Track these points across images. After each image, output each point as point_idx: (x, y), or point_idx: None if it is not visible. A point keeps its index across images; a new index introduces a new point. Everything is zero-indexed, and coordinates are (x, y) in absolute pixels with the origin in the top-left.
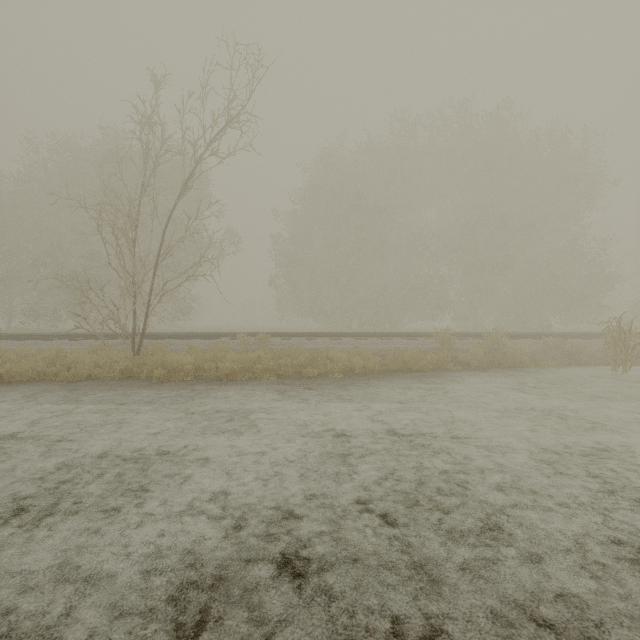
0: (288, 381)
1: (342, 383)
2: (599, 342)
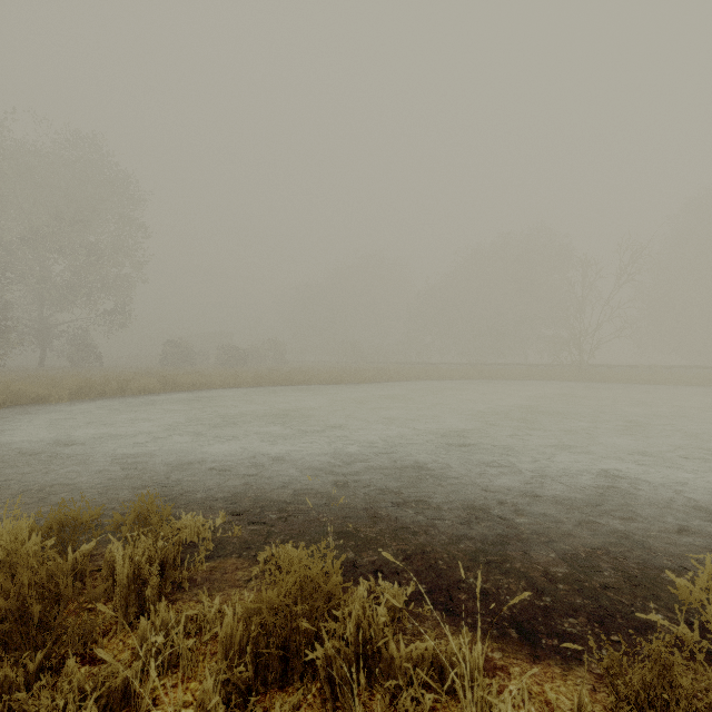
0: (681, 385)
1: None
2: None
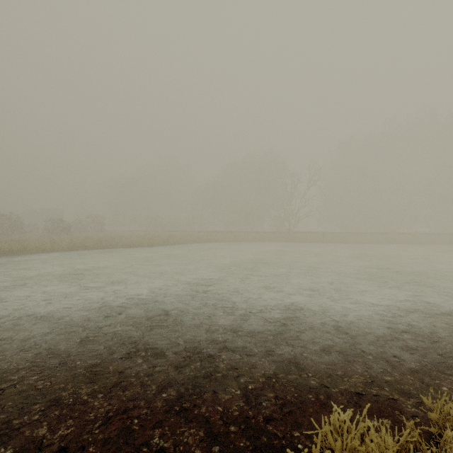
0: (337, 243)
1: (353, 244)
2: None
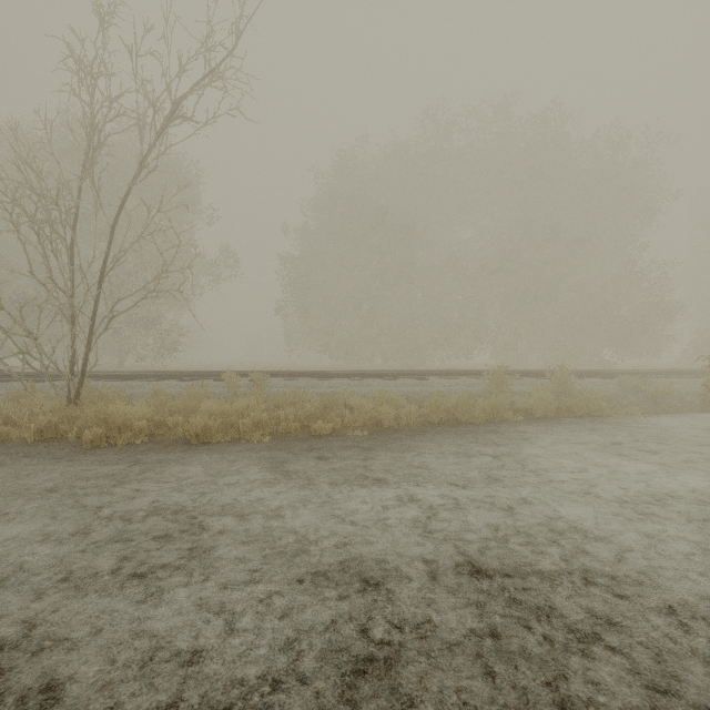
0: (288, 443)
1: (367, 446)
2: (682, 382)
